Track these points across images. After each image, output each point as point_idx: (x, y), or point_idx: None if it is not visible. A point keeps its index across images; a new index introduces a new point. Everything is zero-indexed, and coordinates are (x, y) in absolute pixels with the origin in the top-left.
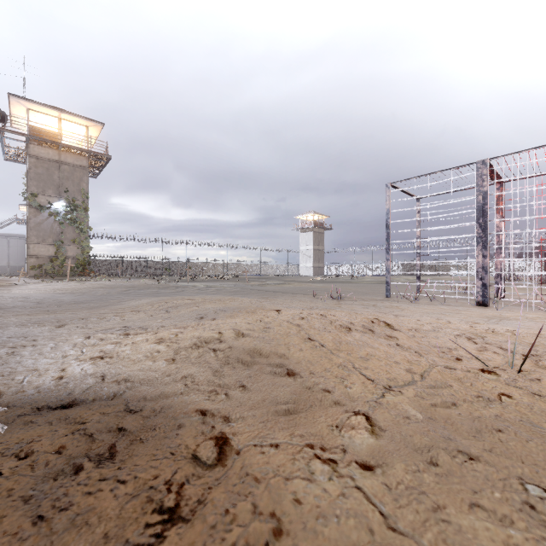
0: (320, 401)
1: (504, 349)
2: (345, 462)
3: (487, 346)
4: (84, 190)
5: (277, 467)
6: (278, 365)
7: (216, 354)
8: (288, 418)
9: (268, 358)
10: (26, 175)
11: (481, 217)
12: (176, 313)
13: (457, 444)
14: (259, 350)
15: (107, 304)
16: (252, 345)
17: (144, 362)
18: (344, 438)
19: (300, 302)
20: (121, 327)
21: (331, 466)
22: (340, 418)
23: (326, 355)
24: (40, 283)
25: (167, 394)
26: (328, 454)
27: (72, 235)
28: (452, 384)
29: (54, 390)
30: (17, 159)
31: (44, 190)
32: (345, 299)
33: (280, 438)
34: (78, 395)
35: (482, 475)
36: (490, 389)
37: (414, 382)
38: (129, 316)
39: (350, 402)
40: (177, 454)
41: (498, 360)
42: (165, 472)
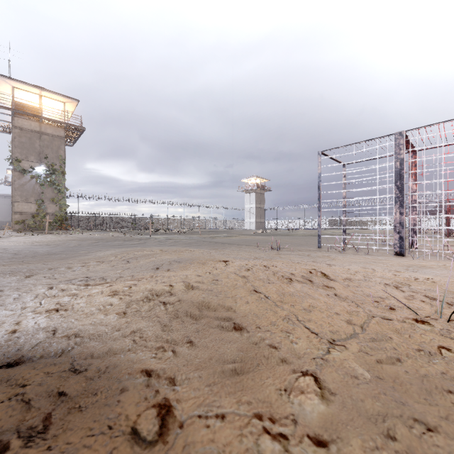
0: (267, 359)
1: (430, 297)
2: (296, 438)
3: (414, 295)
4: (62, 157)
5: (223, 446)
6: (225, 319)
7: (166, 307)
8: (235, 380)
9: (215, 312)
10: (11, 143)
11: (398, 180)
12: (135, 264)
13: (412, 411)
14: (207, 303)
15: (77, 255)
16: (201, 299)
17: (96, 315)
18: (293, 406)
19: (245, 252)
20: (83, 277)
21: (282, 444)
22: (288, 379)
23: (271, 307)
24: (22, 236)
25: (115, 351)
26: (278, 427)
27: (51, 195)
28: (392, 336)
29: (3, 346)
30: (4, 130)
31: (27, 156)
32: (283, 249)
33: (226, 407)
34: (26, 352)
35: (445, 452)
36: (429, 341)
37: (355, 335)
38: (93, 266)
39: (297, 360)
40: (115, 428)
41: (428, 309)
42: (99, 453)
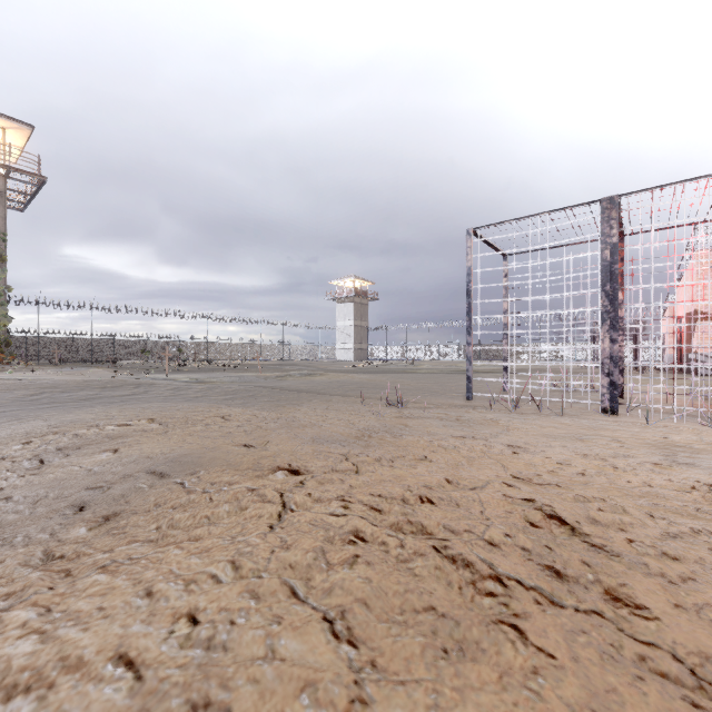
0: None
1: None
2: None
3: None
4: None
5: None
6: None
7: None
8: None
9: None
10: None
11: (608, 281)
12: (52, 473)
13: None
14: None
15: None
16: None
17: None
18: None
19: (339, 414)
20: None
21: None
22: None
23: None
24: None
25: None
26: None
27: None
28: None
29: None
30: None
31: None
32: (408, 404)
33: None
34: None
35: None
36: None
37: None
38: None
39: None
40: None
41: None
42: None
